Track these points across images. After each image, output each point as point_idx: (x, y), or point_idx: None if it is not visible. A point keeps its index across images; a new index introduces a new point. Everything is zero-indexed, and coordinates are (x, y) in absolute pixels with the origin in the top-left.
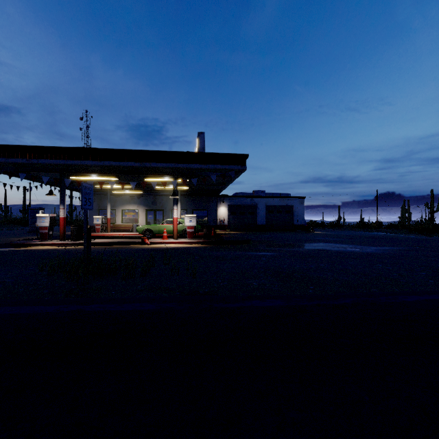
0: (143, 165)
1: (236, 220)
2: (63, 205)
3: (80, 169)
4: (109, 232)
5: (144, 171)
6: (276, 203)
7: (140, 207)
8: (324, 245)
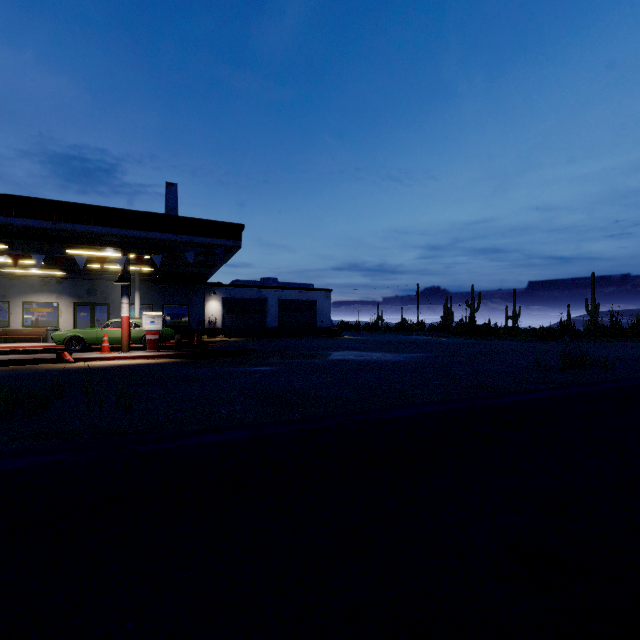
0: (58, 227)
1: (235, 321)
2: None
3: None
4: None
5: (64, 236)
6: (294, 297)
7: (62, 299)
8: (348, 354)
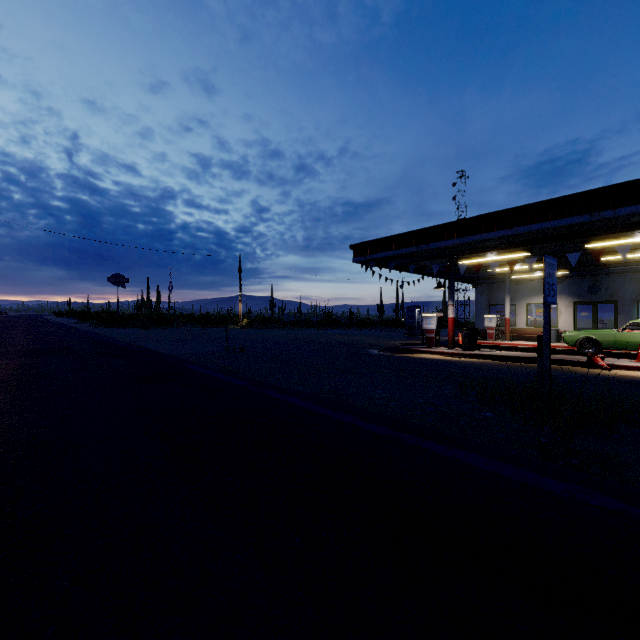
0: (595, 218)
1: None
2: (452, 301)
3: (474, 247)
4: (507, 339)
5: (589, 229)
6: None
7: (561, 299)
8: None
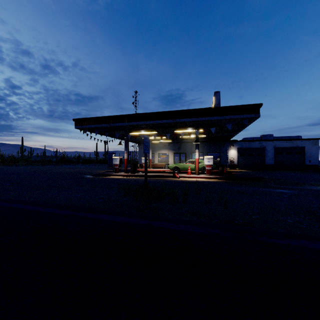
0: (174, 121)
1: (244, 160)
2: (126, 151)
3: (135, 127)
4: (150, 168)
5: (174, 125)
6: (285, 145)
7: (169, 151)
8: None
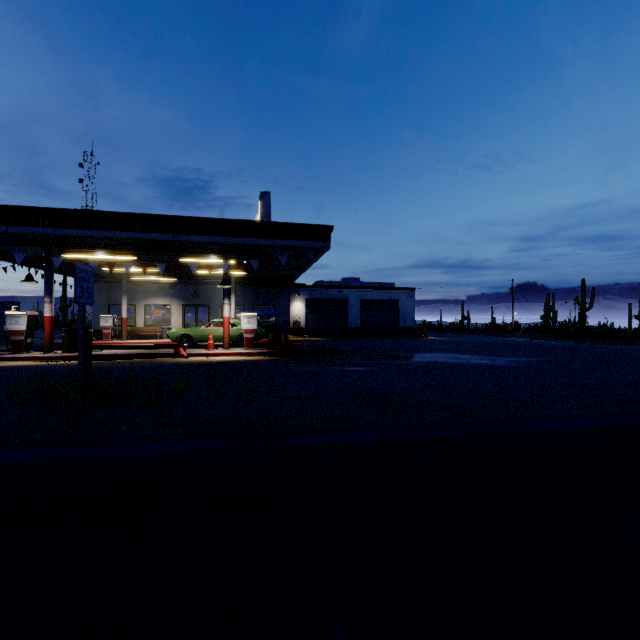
0: (176, 239)
1: (317, 321)
2: (50, 297)
3: (78, 242)
4: (125, 339)
5: (179, 247)
6: (375, 296)
7: (173, 301)
8: (440, 356)
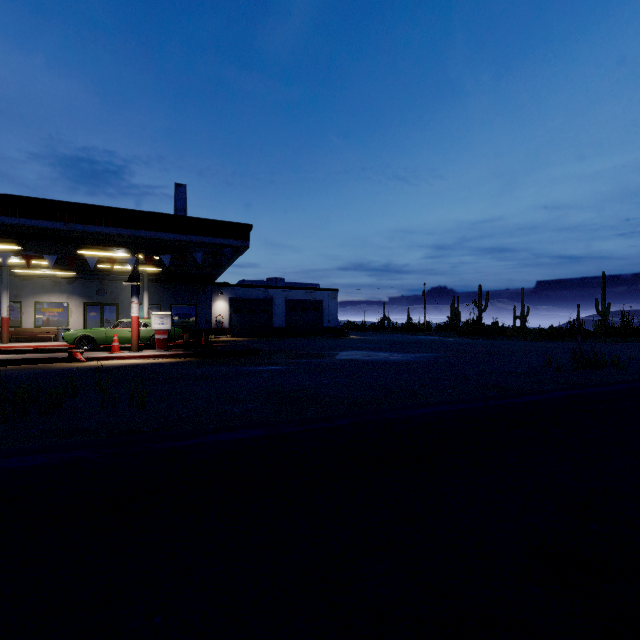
0: (69, 228)
1: (242, 321)
2: None
3: None
4: (5, 342)
5: (75, 237)
6: (300, 297)
7: (72, 299)
8: (355, 354)
